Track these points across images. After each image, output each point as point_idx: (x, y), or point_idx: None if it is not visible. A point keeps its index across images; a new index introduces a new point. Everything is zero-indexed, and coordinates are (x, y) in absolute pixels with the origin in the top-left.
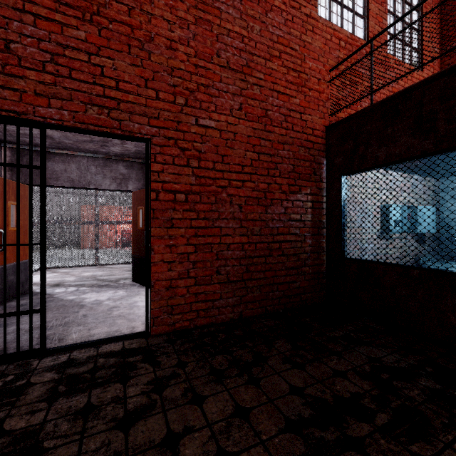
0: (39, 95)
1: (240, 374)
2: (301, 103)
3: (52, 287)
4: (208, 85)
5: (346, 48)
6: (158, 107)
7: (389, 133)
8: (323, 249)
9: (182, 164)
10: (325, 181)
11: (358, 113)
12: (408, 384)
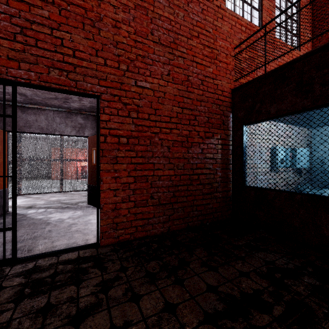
0: (11, 59)
1: (168, 276)
2: (214, 71)
3: (26, 209)
4: (144, 56)
5: (246, 32)
6: (106, 71)
7: (278, 94)
8: (230, 180)
9: (124, 115)
10: (231, 129)
11: (255, 79)
12: (295, 281)
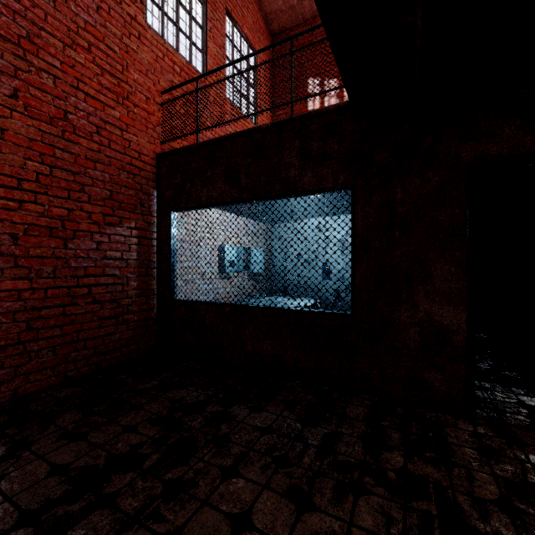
0: None
1: None
2: (123, 118)
3: None
4: None
5: (182, 76)
6: None
7: (209, 176)
8: (154, 292)
9: None
10: (156, 215)
11: (185, 148)
12: (196, 415)
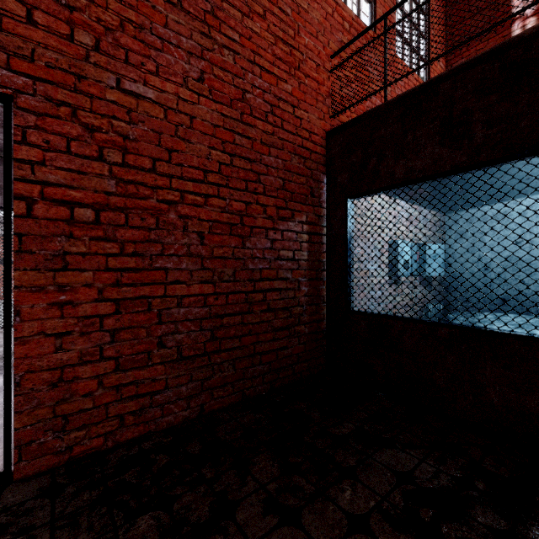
0: None
1: None
2: (294, 92)
3: None
4: (142, 26)
5: (351, 33)
6: (32, 38)
7: (409, 141)
8: (323, 299)
9: (87, 155)
10: (325, 206)
11: (368, 113)
12: (463, 527)
